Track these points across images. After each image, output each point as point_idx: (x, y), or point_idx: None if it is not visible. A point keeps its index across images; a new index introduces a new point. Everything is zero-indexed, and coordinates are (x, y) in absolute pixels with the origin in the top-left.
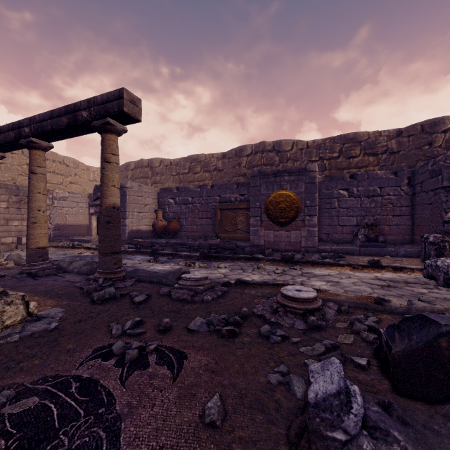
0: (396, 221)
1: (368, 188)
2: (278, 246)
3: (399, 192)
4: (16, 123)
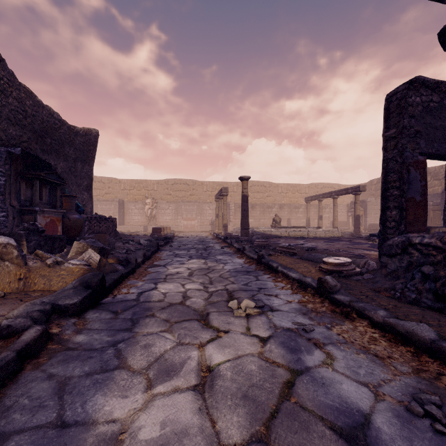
0: None
1: None
2: None
3: None
4: (330, 192)
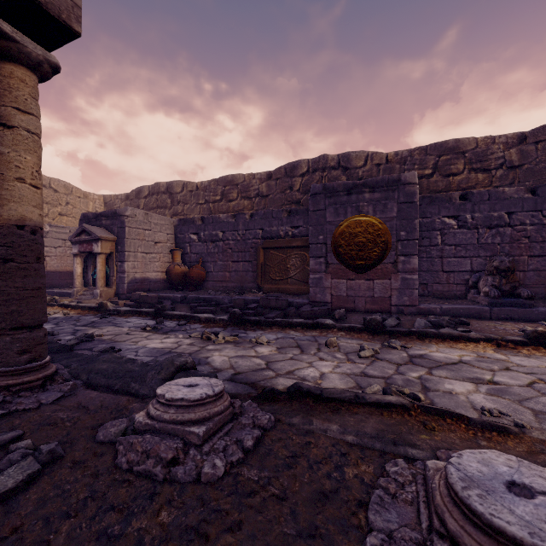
0: (534, 265)
1: (490, 213)
2: (354, 304)
3: (540, 219)
4: None
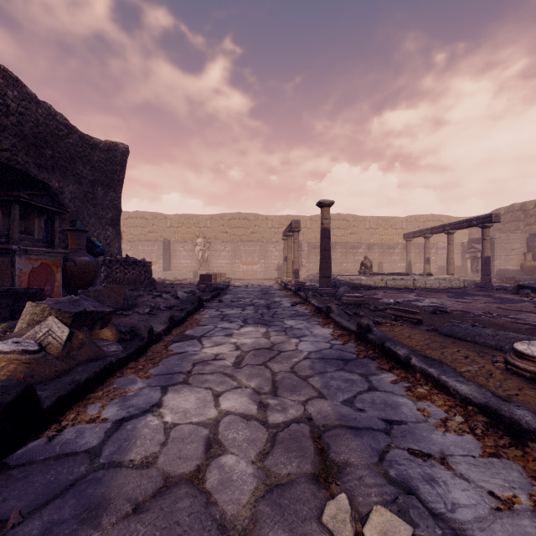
0: None
1: None
2: None
3: None
4: (442, 225)
